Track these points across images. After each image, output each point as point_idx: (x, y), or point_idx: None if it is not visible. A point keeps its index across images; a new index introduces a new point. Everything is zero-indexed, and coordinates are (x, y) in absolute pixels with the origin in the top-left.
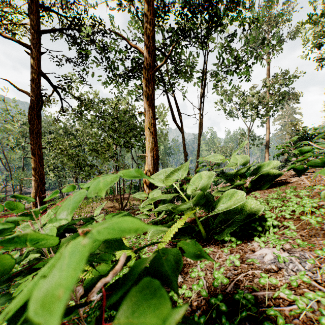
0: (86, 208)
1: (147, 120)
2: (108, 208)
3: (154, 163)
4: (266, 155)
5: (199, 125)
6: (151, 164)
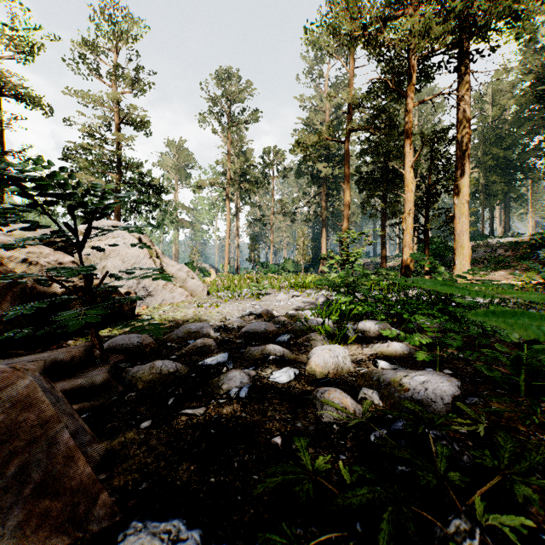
0: None
1: None
2: None
3: None
4: None
5: None
6: None
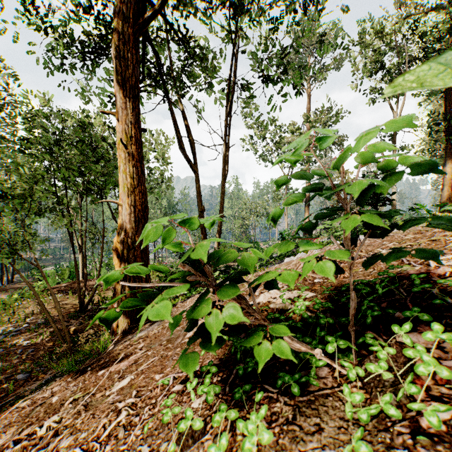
0: (3, 313)
1: (119, 127)
2: (53, 309)
3: (137, 220)
4: (306, 215)
5: (224, 161)
6: (128, 222)
